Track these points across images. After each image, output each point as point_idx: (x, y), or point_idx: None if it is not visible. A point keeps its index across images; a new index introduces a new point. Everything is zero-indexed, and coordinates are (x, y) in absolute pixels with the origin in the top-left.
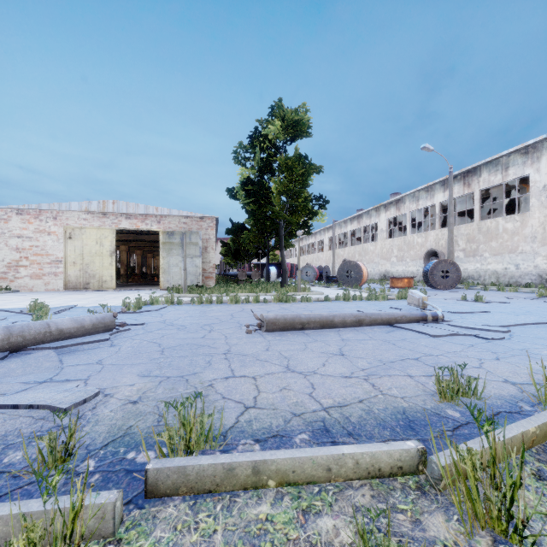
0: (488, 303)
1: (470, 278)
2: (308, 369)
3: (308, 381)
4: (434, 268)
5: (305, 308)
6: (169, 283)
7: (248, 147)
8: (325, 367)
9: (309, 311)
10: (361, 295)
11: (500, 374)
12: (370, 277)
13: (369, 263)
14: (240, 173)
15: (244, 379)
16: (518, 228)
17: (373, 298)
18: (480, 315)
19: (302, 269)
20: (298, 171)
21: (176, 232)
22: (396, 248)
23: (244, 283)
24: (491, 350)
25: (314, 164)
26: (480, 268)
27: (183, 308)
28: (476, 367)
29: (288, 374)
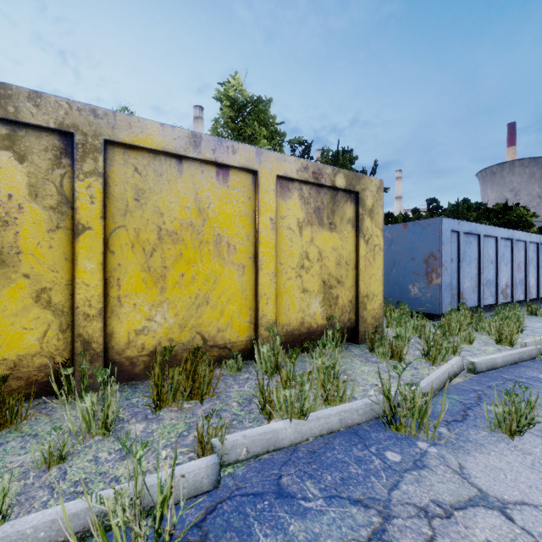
0: None
1: None
2: None
3: None
4: None
5: None
6: None
7: None
8: None
9: None
10: None
11: None
12: None
13: None
14: None
15: None
16: None
17: None
18: None
19: None
20: None
21: None
22: None
23: None
24: None
25: None
26: None
27: None
28: None
29: None
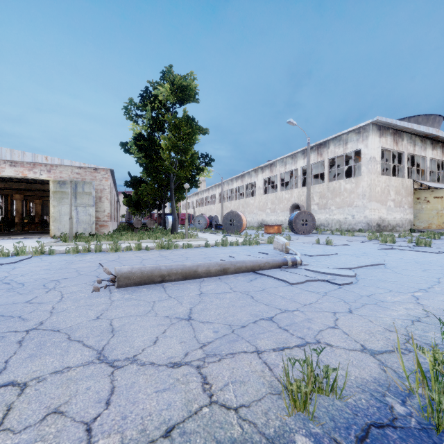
0: (335, 246)
1: (322, 225)
2: (127, 354)
3: (110, 384)
4: (297, 218)
5: (182, 255)
6: (60, 231)
7: (139, 104)
8: (155, 345)
9: (185, 258)
10: (237, 241)
11: (356, 337)
12: (251, 225)
13: (250, 214)
14: (132, 128)
15: (1, 392)
16: (354, 188)
17: (248, 243)
18: (331, 258)
19: (195, 218)
20: (186, 130)
21: (68, 182)
22: (270, 202)
23: (139, 230)
24: (343, 299)
25: (201, 126)
26: (329, 218)
27: (50, 259)
28: (331, 328)
29: (89, 370)
